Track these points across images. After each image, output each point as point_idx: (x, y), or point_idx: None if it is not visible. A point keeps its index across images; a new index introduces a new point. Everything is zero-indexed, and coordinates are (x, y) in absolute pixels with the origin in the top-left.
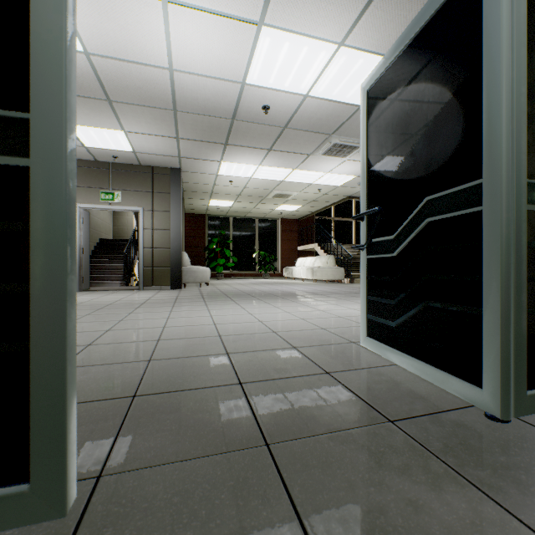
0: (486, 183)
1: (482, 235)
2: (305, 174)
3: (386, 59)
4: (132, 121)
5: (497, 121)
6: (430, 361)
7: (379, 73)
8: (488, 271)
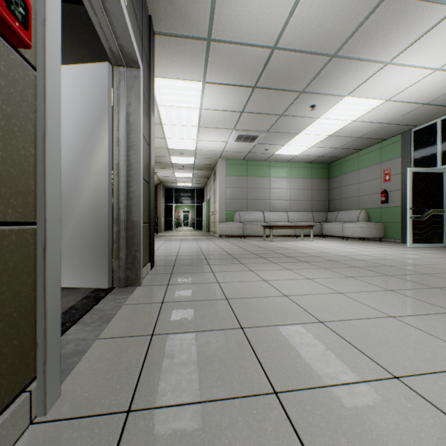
0: (444, 210)
1: (444, 218)
2: (189, 132)
3: (420, 170)
4: (332, 2)
5: (445, 201)
6: (432, 243)
7: (418, 171)
8: (445, 224)
